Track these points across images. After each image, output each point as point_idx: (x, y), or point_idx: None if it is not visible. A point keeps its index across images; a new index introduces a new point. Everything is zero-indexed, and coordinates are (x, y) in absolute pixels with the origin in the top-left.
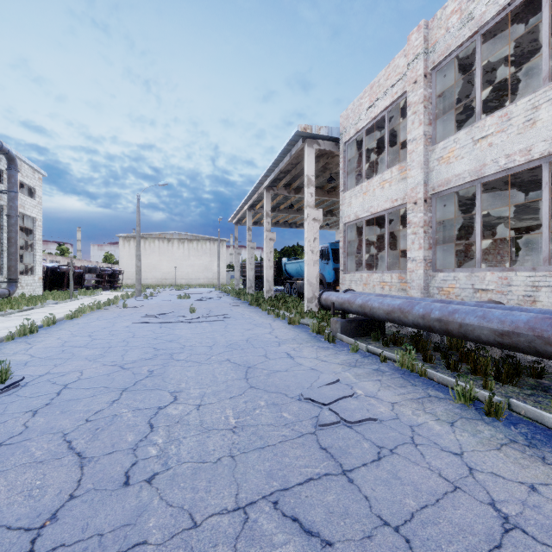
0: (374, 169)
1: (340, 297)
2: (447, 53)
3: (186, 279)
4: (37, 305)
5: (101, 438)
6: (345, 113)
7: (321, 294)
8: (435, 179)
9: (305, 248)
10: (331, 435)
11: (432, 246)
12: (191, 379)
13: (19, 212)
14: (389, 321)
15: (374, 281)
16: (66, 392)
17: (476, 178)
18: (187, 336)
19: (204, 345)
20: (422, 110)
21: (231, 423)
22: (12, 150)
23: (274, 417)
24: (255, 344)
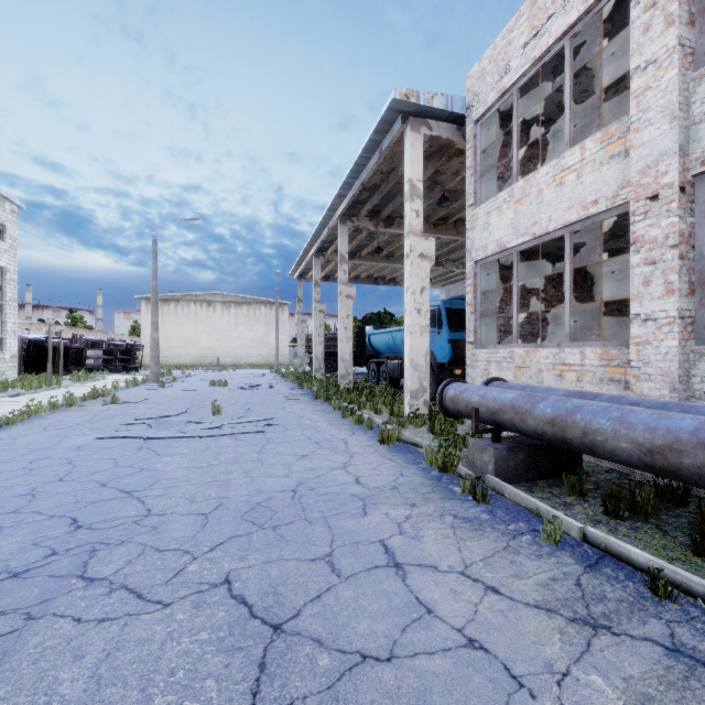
0: (525, 169)
1: (489, 396)
2: None
3: (233, 356)
4: None
5: None
6: (477, 68)
7: (443, 388)
8: None
9: (407, 305)
10: None
11: (695, 287)
12: None
13: None
14: (650, 470)
15: (541, 363)
16: None
17: None
18: (173, 478)
19: (194, 510)
20: None
21: None
22: None
23: None
24: (310, 507)
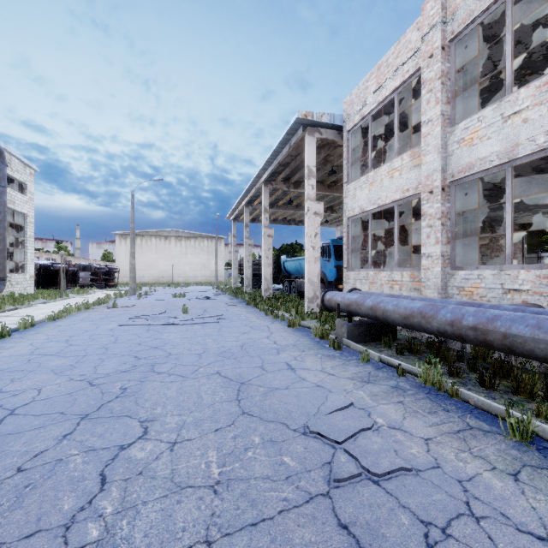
0: (380, 159)
1: (346, 297)
2: (469, 20)
3: (184, 277)
4: (24, 305)
5: (26, 504)
6: (349, 98)
7: (324, 294)
8: (454, 165)
9: (306, 244)
10: (352, 498)
11: (450, 240)
12: (171, 400)
13: (9, 208)
14: (406, 326)
15: (382, 280)
16: (10, 420)
17: (506, 161)
18: (175, 342)
19: (193, 353)
20: (439, 87)
21: (213, 476)
22: (1, 143)
23: (272, 463)
24: (251, 352)
